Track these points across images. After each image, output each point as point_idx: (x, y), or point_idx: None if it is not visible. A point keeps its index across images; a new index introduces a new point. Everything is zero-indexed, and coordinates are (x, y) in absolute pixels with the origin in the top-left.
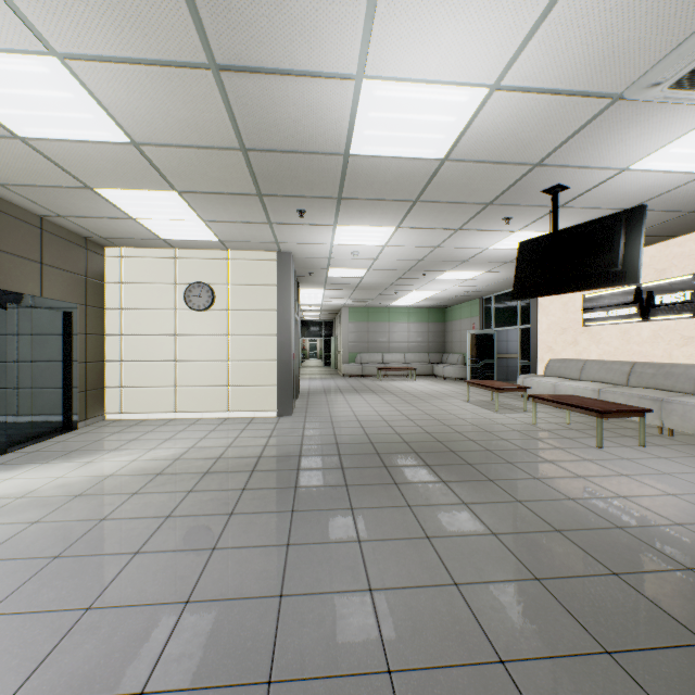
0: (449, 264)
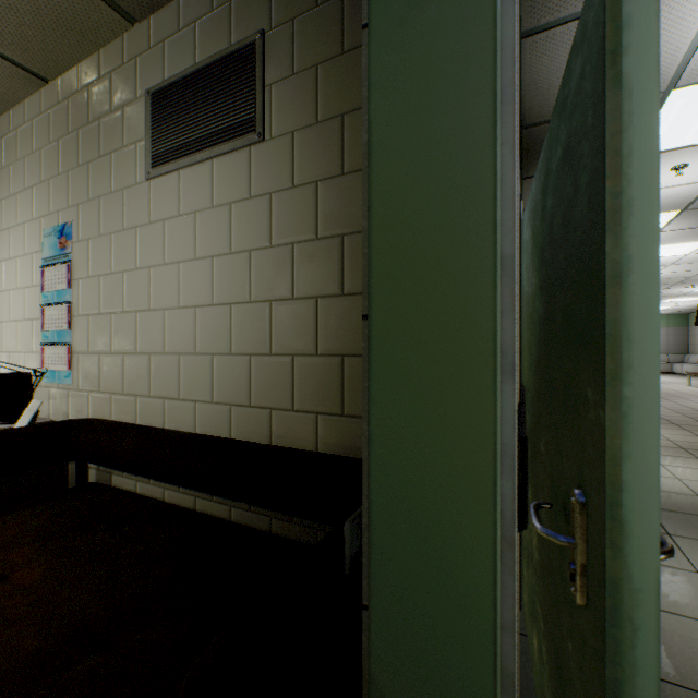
0: (667, 297)
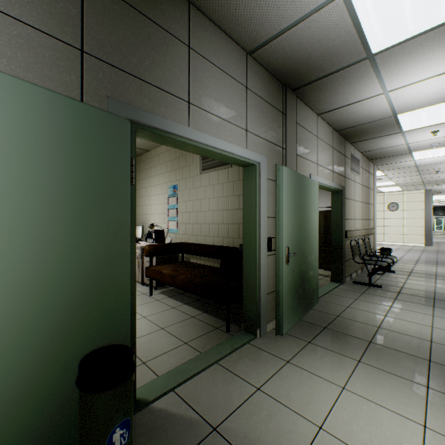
0: None
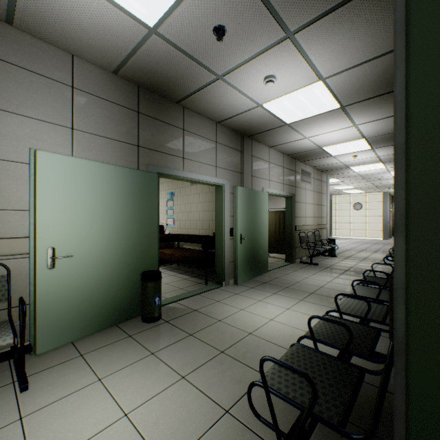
0: None
